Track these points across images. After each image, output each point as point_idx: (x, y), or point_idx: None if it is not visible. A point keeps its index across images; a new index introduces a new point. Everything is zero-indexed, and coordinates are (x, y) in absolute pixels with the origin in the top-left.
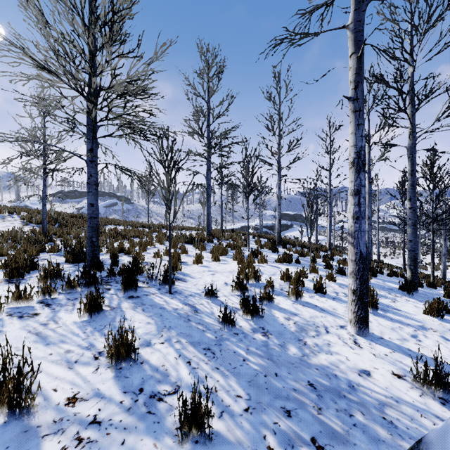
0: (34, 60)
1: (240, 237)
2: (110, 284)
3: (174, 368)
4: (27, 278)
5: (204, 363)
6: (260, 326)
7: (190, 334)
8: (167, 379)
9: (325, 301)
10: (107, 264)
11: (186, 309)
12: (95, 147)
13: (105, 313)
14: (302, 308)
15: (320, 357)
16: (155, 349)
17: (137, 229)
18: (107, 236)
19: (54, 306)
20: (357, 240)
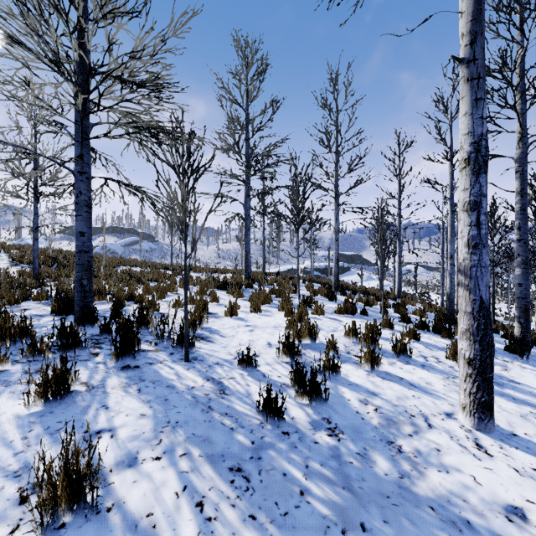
0: None
1: (287, 281)
2: (100, 346)
3: (169, 522)
4: None
5: (229, 506)
6: (323, 417)
7: (209, 437)
8: None
9: (413, 370)
10: (107, 316)
11: (208, 388)
12: (86, 153)
13: (76, 397)
14: (382, 382)
15: (430, 479)
16: (142, 472)
17: (157, 271)
18: (115, 279)
19: None
20: (475, 281)
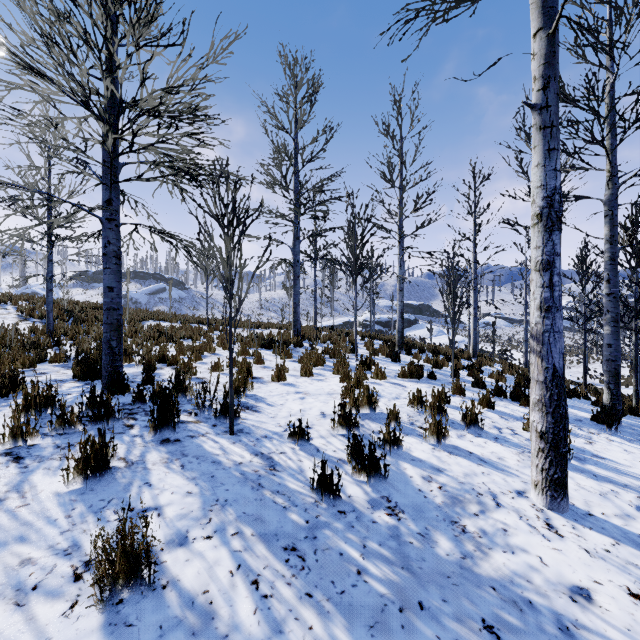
0: (12, 53)
1: (342, 338)
2: (134, 417)
3: (225, 599)
4: (1, 406)
5: (285, 584)
6: (383, 495)
7: (261, 516)
8: (210, 627)
9: (484, 443)
10: (138, 381)
11: (257, 464)
12: (115, 197)
13: (116, 473)
14: (449, 457)
15: (494, 560)
16: (194, 551)
17: (190, 327)
18: (143, 337)
19: (28, 462)
20: (548, 347)
